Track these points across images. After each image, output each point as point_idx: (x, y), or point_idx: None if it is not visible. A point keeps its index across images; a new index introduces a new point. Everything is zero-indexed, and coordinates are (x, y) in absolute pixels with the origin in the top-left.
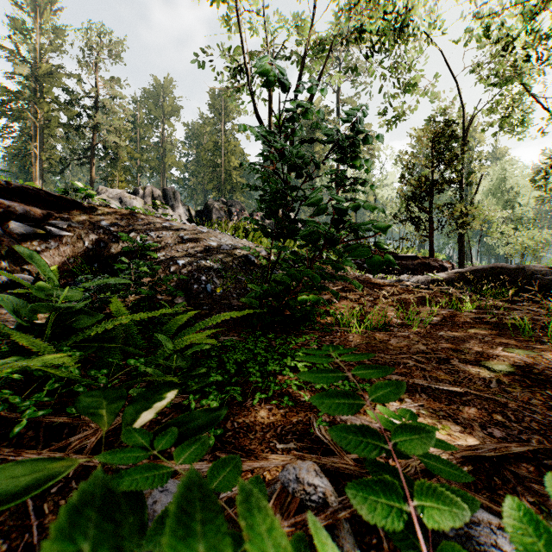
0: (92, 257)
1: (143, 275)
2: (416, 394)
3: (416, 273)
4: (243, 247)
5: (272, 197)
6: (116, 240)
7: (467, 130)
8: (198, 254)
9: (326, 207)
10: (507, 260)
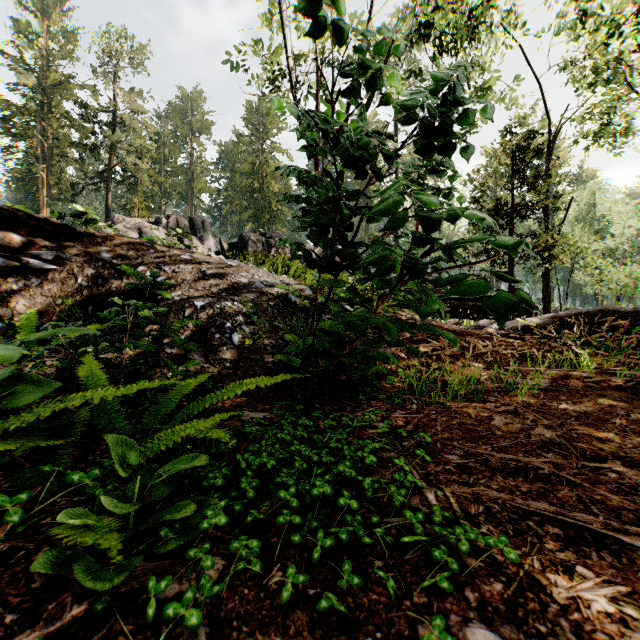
0: (86, 297)
1: (141, 322)
2: (590, 552)
3: (494, 318)
4: (281, 285)
5: (318, 209)
6: (118, 275)
7: (553, 145)
8: (224, 293)
9: (405, 216)
10: (597, 302)
